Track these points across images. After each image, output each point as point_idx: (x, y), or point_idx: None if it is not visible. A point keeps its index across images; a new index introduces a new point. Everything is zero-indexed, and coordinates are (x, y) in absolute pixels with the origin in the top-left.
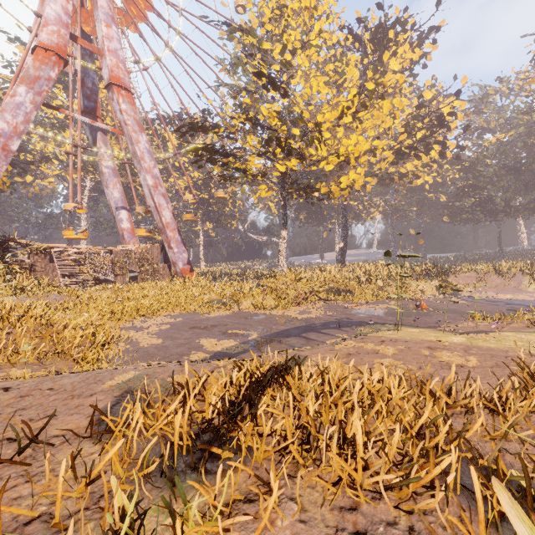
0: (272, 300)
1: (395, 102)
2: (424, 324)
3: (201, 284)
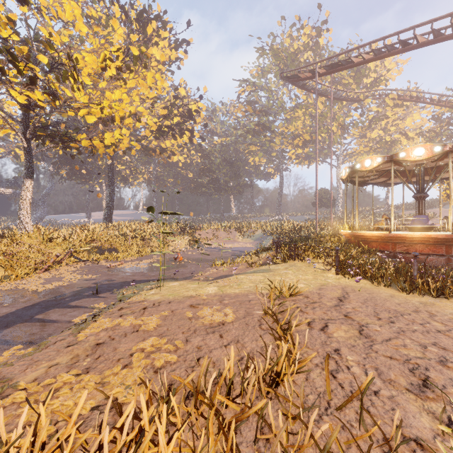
0: (0, 269)
1: (158, 77)
2: (182, 275)
3: None
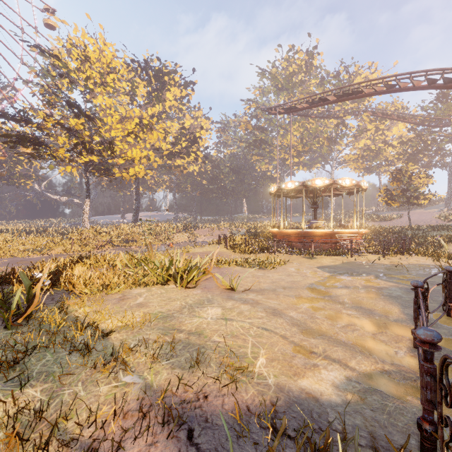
0: (78, 247)
1: (159, 134)
2: None
3: (9, 239)
